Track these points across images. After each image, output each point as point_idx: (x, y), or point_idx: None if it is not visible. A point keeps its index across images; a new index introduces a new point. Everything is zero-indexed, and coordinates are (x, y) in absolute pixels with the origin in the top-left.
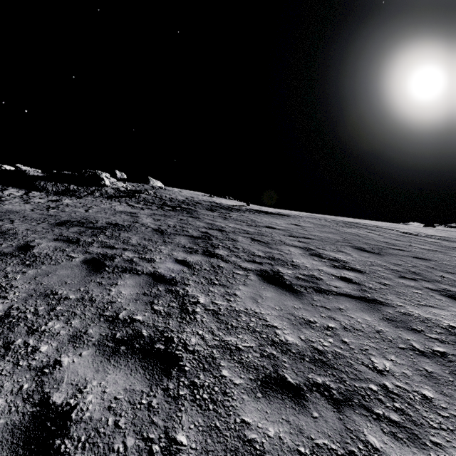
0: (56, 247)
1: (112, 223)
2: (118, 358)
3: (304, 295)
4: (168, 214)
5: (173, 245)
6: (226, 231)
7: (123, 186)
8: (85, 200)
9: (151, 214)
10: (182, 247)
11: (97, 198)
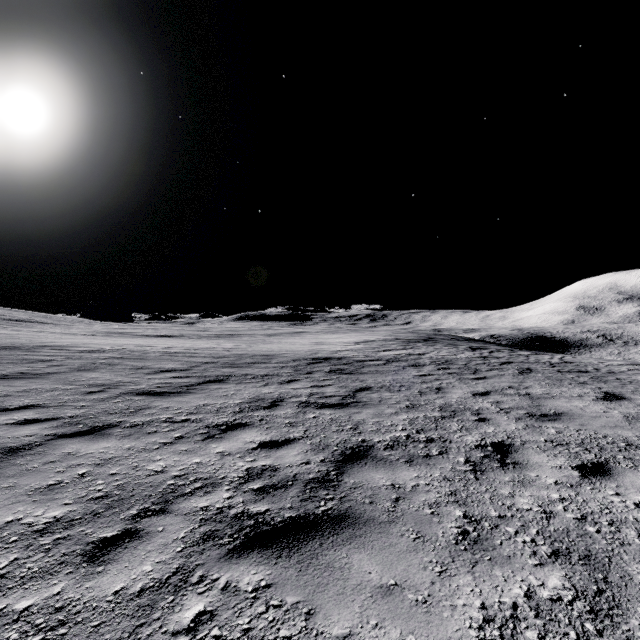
0: None
1: None
2: (38, 322)
3: (45, 321)
4: None
5: None
6: None
7: None
8: None
9: None
10: None
11: None
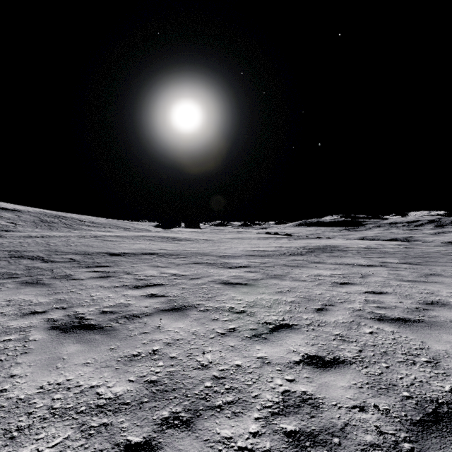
0: None
1: None
2: None
3: None
4: None
5: None
6: None
7: None
8: None
9: None
10: None
11: None
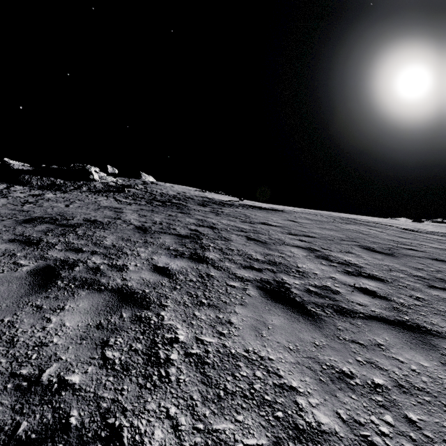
0: (6, 251)
1: (90, 219)
2: None
3: (323, 320)
4: (156, 210)
5: (155, 246)
6: (219, 229)
7: (113, 180)
8: (69, 195)
9: (137, 210)
10: (166, 249)
11: (84, 192)
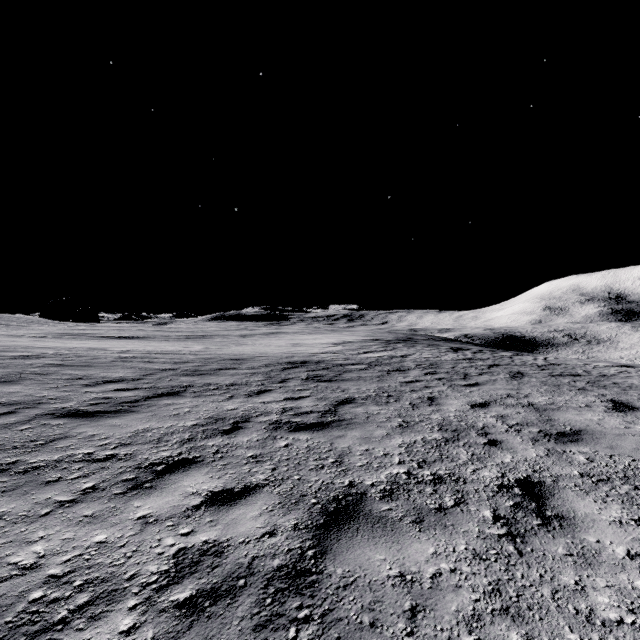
0: None
1: None
2: None
3: None
4: None
5: None
6: None
7: None
8: None
9: None
10: None
11: None
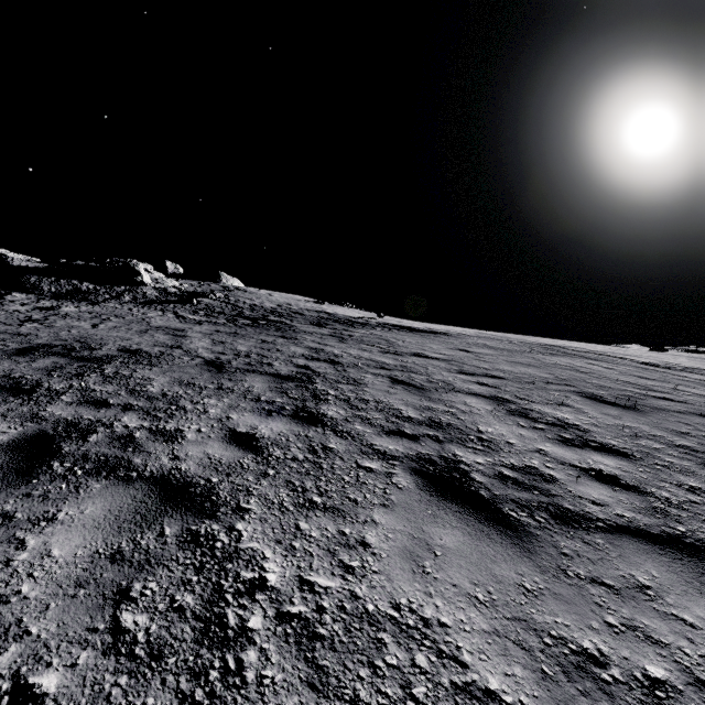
0: None
1: (130, 349)
2: None
3: (534, 536)
4: (242, 332)
5: (235, 396)
6: (344, 365)
7: (174, 285)
8: (101, 308)
9: (211, 332)
10: (253, 400)
11: (126, 304)
